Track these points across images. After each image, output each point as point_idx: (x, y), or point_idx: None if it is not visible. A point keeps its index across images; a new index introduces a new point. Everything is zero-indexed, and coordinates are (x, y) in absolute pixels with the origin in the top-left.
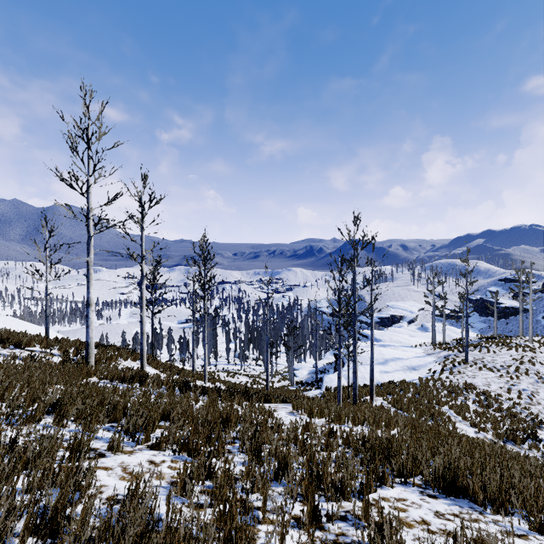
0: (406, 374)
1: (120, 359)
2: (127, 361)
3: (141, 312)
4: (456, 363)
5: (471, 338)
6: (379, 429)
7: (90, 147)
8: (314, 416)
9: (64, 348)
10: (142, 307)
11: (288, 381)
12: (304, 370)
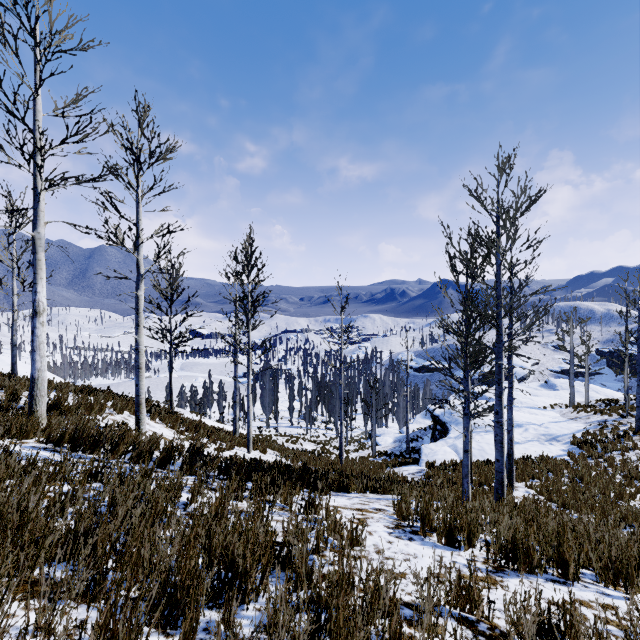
0: (546, 446)
1: (112, 412)
2: (123, 415)
3: (136, 334)
4: (621, 432)
5: (622, 399)
6: (634, 592)
7: (34, 36)
8: (456, 542)
9: (10, 390)
10: (138, 325)
11: (368, 450)
12: (388, 436)
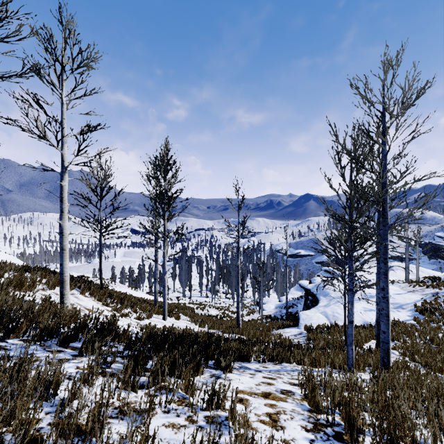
0: (395, 313)
1: (44, 287)
2: (55, 290)
3: (60, 219)
4: None
5: (442, 277)
6: None
7: None
8: None
9: None
10: (62, 212)
11: (256, 314)
12: (271, 304)
